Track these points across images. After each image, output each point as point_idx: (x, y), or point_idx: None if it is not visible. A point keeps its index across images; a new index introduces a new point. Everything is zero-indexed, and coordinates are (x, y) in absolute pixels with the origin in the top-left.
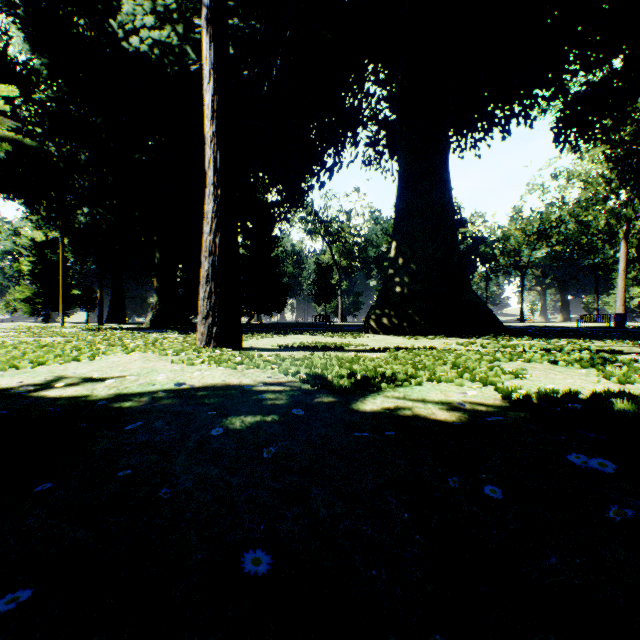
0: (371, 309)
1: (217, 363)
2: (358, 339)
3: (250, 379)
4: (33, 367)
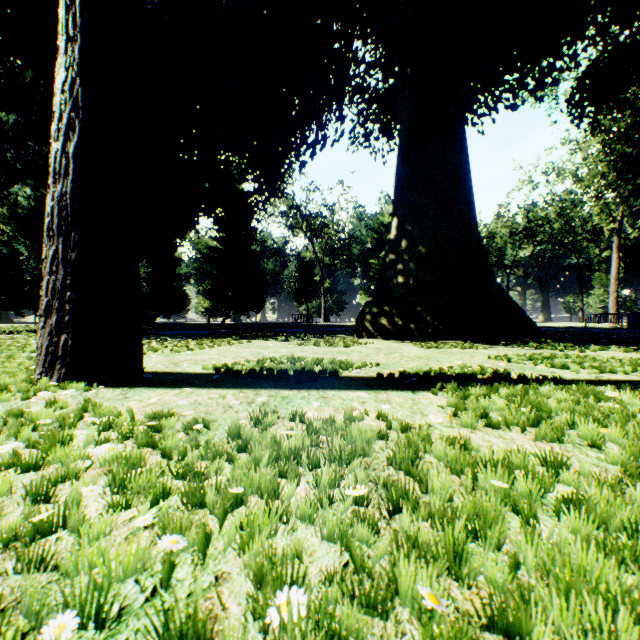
0: (365, 306)
1: None
2: (353, 348)
3: None
4: None
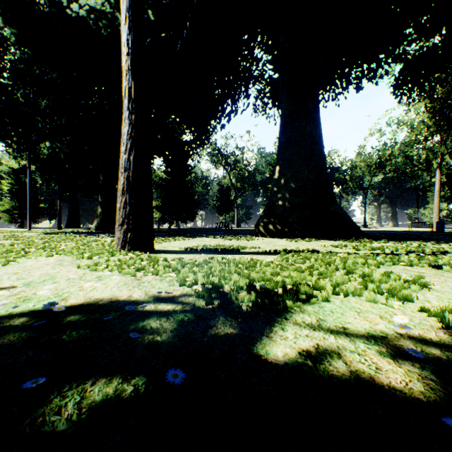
0: (260, 218)
1: (119, 269)
2: (251, 241)
3: (142, 291)
4: None
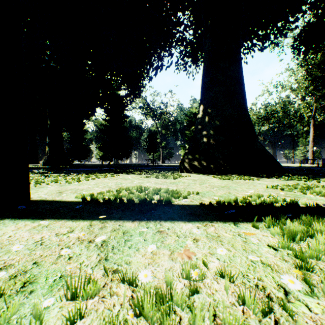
0: (185, 154)
1: None
2: (179, 179)
3: None
4: None
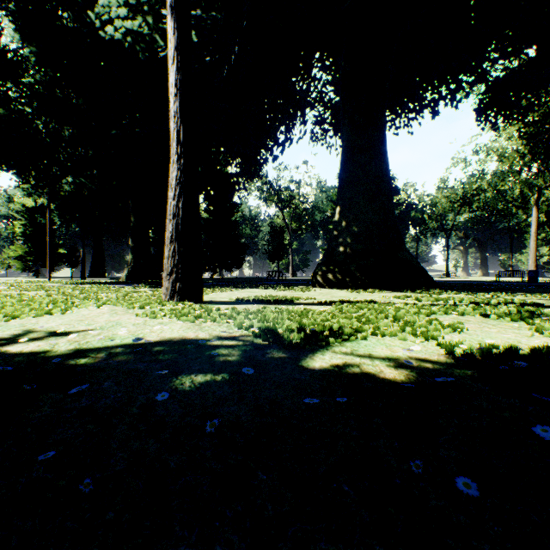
0: (318, 266)
1: (177, 317)
2: (307, 293)
3: (206, 333)
4: (7, 321)
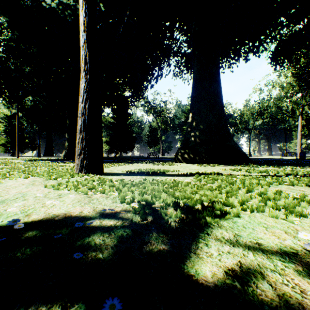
0: (178, 149)
1: (75, 188)
2: (172, 166)
3: (91, 207)
4: None
